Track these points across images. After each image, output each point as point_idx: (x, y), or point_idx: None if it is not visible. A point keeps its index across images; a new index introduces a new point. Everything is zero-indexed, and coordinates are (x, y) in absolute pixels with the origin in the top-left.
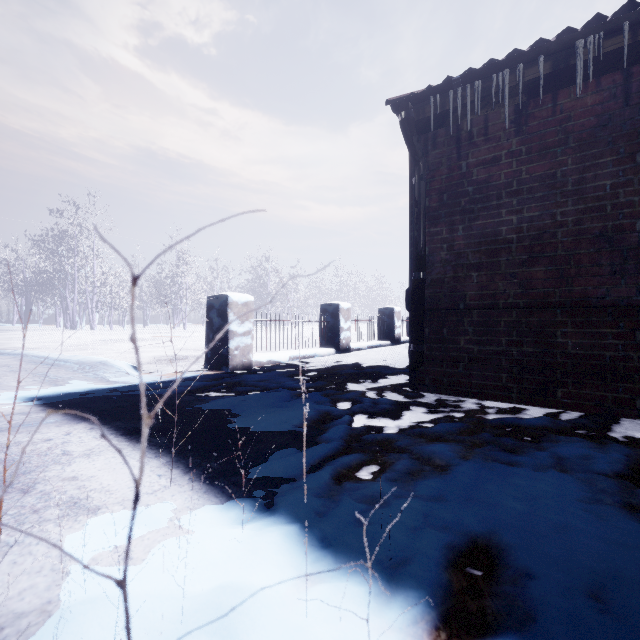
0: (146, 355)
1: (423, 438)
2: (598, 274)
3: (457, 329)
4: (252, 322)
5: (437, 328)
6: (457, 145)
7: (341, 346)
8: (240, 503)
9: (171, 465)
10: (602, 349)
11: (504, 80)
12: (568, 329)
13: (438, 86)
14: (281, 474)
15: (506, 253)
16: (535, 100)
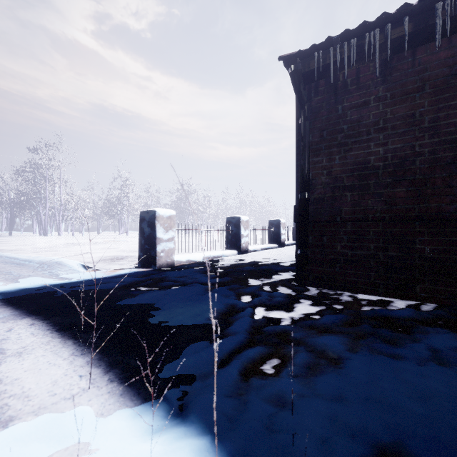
0: (95, 255)
1: (314, 330)
2: (450, 194)
3: (334, 237)
4: (174, 231)
5: (318, 236)
6: (334, 92)
7: (242, 248)
8: (153, 408)
9: (94, 364)
10: (453, 254)
11: (375, 37)
12: (425, 237)
13: (321, 44)
14: (194, 371)
15: (374, 177)
16: (398, 55)
